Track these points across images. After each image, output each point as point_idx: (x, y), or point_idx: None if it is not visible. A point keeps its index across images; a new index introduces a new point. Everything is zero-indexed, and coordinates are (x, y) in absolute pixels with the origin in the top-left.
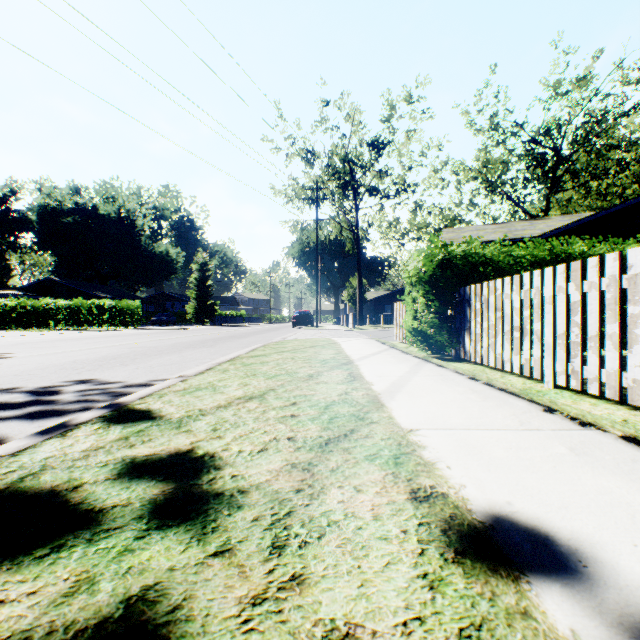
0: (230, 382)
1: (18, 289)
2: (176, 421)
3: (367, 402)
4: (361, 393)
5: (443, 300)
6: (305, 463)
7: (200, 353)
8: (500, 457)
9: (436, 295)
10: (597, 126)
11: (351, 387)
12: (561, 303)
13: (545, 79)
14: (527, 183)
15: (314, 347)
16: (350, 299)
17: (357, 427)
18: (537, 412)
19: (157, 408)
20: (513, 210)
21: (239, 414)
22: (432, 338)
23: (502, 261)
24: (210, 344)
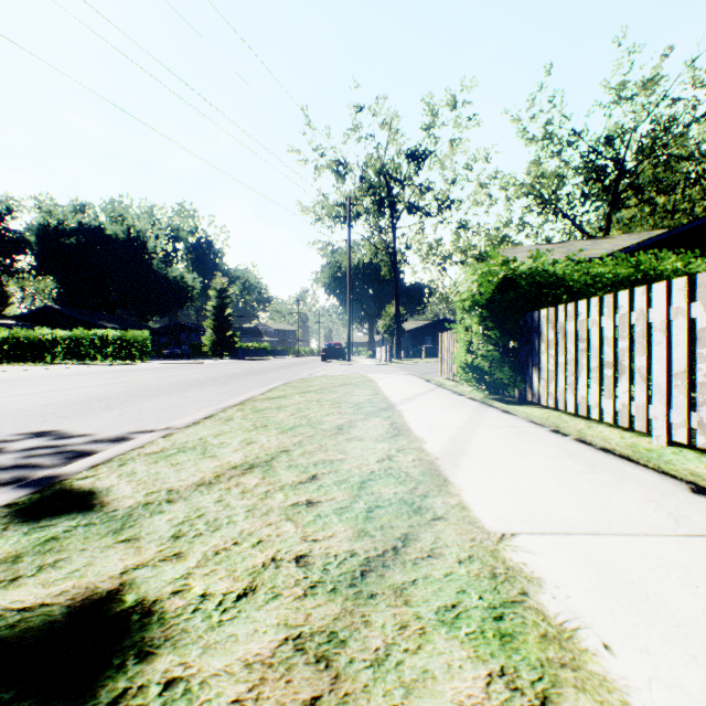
0: (229, 438)
1: (14, 318)
2: (121, 515)
3: (422, 475)
4: (411, 457)
5: (504, 328)
6: (322, 636)
7: (207, 393)
8: (692, 613)
9: (496, 322)
10: (662, 137)
11: (395, 447)
12: (680, 330)
13: (606, 81)
14: (585, 199)
15: (345, 386)
16: (386, 330)
17: (413, 530)
18: (685, 494)
19: (105, 487)
20: (569, 230)
21: (226, 500)
22: (491, 375)
23: (577, 280)
24: (223, 381)
